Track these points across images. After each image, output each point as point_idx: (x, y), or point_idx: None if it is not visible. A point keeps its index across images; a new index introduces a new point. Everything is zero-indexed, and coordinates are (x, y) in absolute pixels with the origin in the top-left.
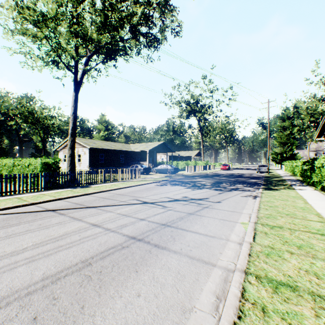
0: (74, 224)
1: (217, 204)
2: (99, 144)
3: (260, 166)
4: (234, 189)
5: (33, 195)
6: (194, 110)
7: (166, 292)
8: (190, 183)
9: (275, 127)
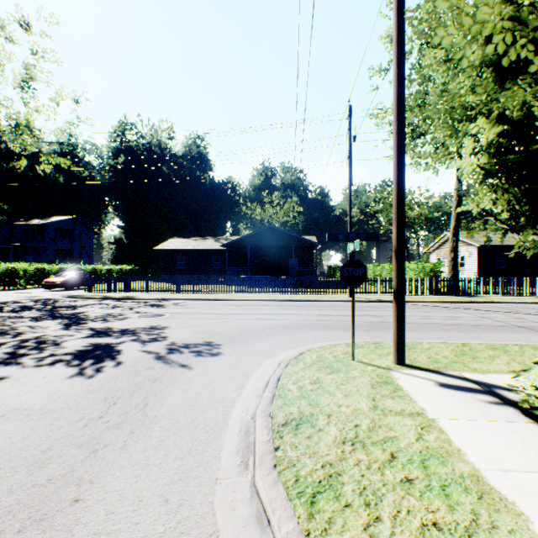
0: (463, 314)
1: None
2: (495, 239)
3: None
4: None
5: (418, 297)
6: None
7: (527, 339)
8: None
9: None
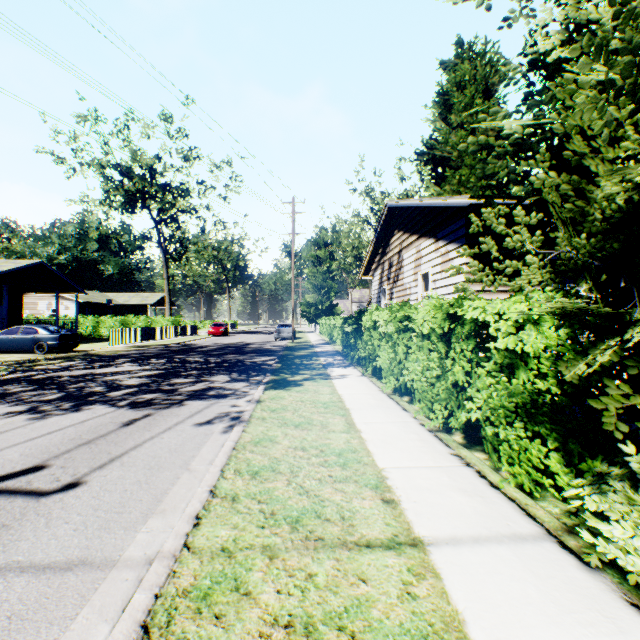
0: None
1: (36, 515)
2: None
3: (282, 326)
4: (195, 395)
5: None
6: (145, 193)
7: None
8: (72, 383)
9: (307, 257)
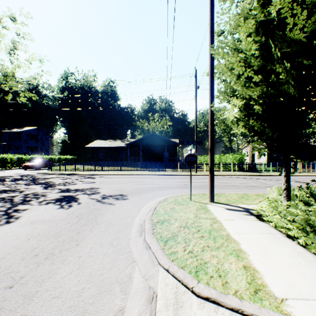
0: (252, 181)
1: None
2: None
3: None
4: None
5: (232, 173)
6: None
7: None
8: None
9: None
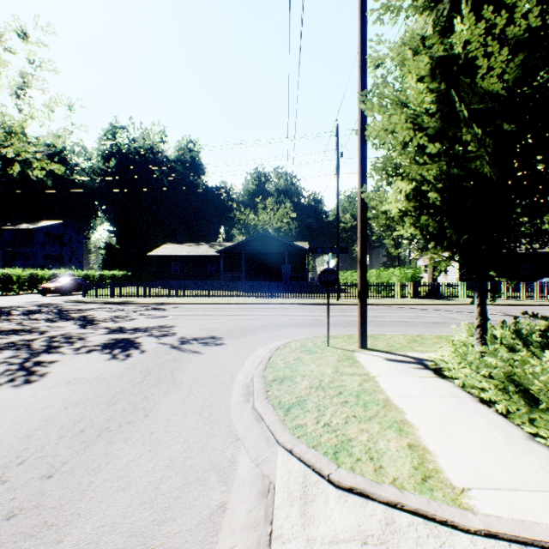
0: (432, 314)
1: None
2: None
3: None
4: None
5: (399, 300)
6: None
7: None
8: None
9: None
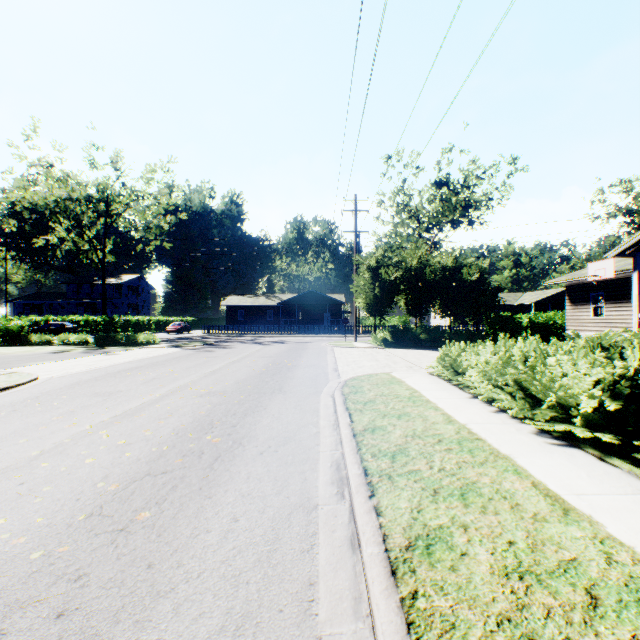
0: None
1: None
2: None
3: None
4: None
5: None
6: None
7: None
8: None
9: None
